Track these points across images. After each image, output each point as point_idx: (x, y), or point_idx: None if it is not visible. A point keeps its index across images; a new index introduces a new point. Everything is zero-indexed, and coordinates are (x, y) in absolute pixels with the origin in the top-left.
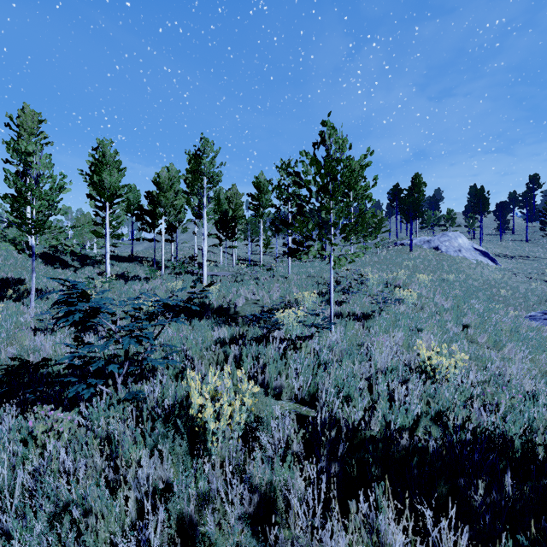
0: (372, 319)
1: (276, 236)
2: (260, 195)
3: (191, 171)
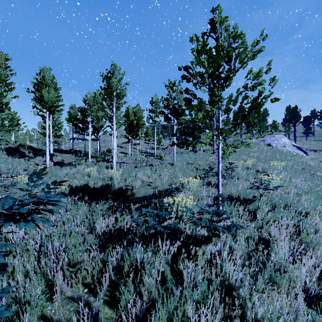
0: (250, 202)
1: (165, 137)
2: (154, 109)
3: (104, 88)
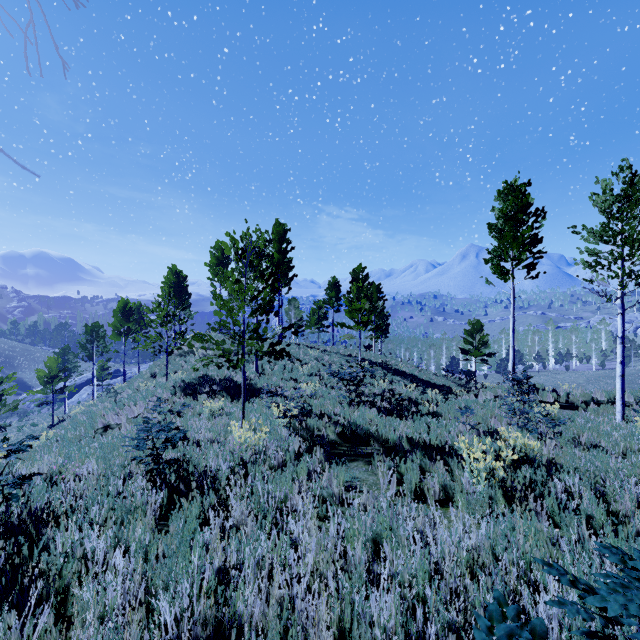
0: None
1: None
2: None
3: None
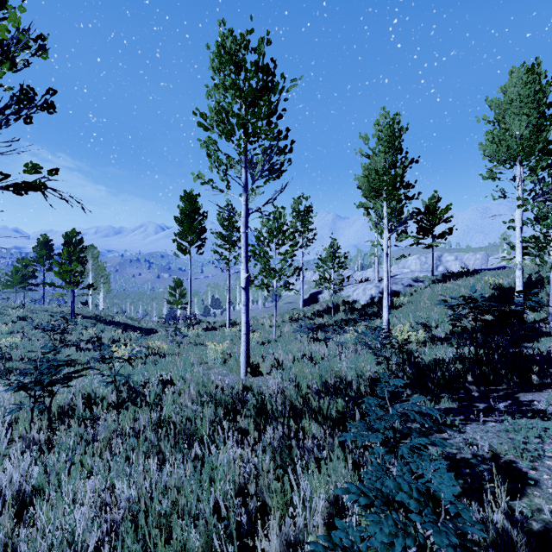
0: None
1: None
2: None
3: None
